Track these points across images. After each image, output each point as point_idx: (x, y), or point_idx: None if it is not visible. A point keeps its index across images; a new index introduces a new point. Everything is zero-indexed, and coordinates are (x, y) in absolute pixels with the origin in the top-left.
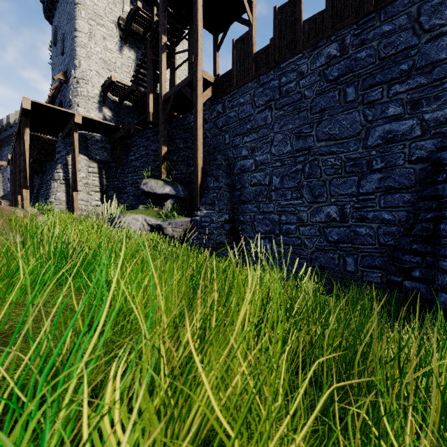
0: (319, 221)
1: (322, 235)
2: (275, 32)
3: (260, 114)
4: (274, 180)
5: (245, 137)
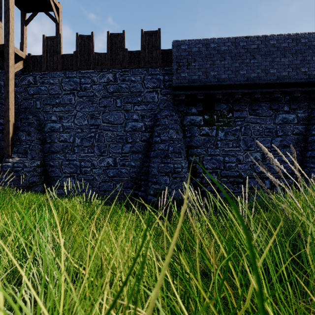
0: (103, 166)
1: (105, 173)
2: (77, 49)
3: (66, 95)
4: (76, 140)
5: (54, 108)
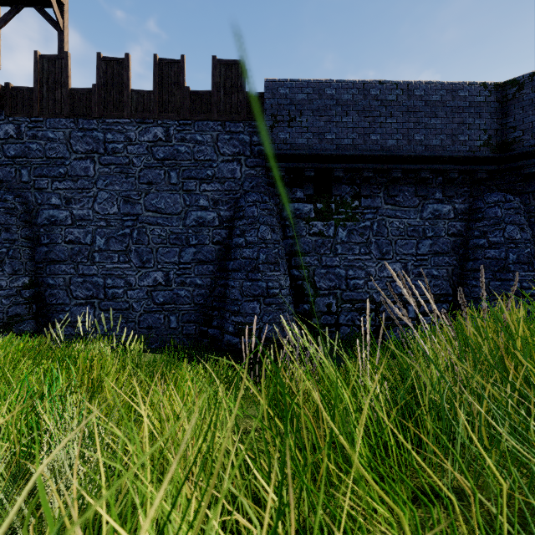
0: (147, 285)
1: (150, 298)
2: (99, 81)
3: (79, 161)
4: (98, 240)
5: (57, 182)
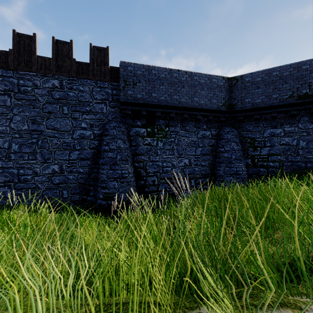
0: (48, 173)
1: (50, 181)
2: (15, 47)
3: None
4: (13, 146)
5: None
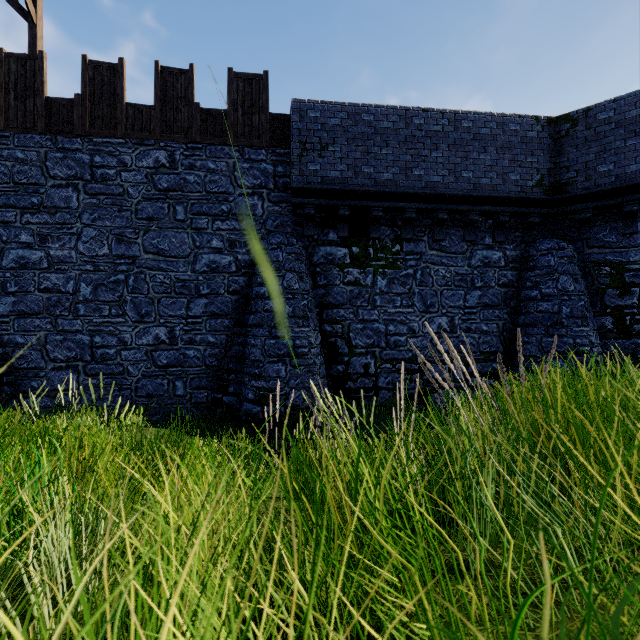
0: (147, 344)
1: (150, 360)
2: (85, 90)
3: (58, 189)
4: (82, 288)
5: (28, 215)
